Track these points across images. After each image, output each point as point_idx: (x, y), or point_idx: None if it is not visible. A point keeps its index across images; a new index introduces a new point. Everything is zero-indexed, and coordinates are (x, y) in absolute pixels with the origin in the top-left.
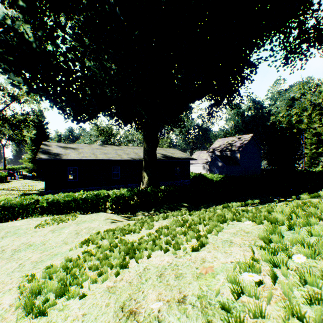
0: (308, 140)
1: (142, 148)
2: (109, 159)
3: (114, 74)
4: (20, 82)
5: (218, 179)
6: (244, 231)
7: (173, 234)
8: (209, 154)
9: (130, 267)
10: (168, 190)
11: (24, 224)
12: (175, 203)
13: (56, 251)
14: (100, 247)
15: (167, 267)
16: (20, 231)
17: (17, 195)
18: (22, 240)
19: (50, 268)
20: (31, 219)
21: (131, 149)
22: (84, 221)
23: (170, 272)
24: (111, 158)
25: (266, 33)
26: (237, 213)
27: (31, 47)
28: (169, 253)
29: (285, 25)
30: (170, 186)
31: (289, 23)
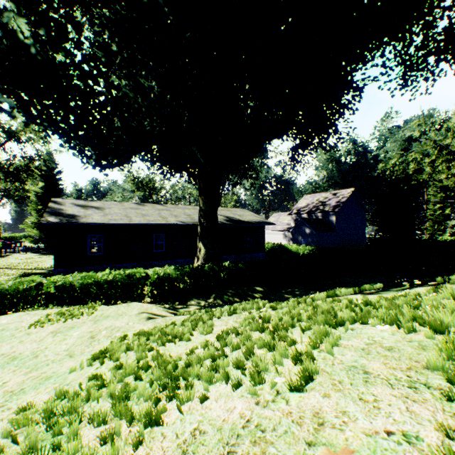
0: (430, 197)
1: (196, 208)
2: (149, 223)
3: (155, 98)
4: (11, 104)
5: (305, 252)
6: (381, 345)
7: (249, 348)
8: (292, 217)
9: (167, 424)
10: (234, 268)
11: (14, 321)
12: (245, 287)
13: (51, 371)
14: (120, 367)
15: (242, 431)
16: (5, 333)
17: (14, 275)
18: (4, 350)
19: (26, 410)
20: (26, 312)
21: (181, 209)
22: (106, 316)
23: (249, 451)
24: (152, 222)
25: (376, 41)
26: (359, 309)
27: (29, 54)
28: (242, 390)
29: (404, 29)
30: (237, 262)
31: (410, 26)
